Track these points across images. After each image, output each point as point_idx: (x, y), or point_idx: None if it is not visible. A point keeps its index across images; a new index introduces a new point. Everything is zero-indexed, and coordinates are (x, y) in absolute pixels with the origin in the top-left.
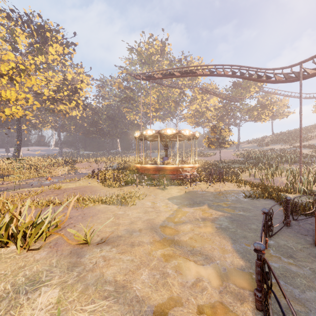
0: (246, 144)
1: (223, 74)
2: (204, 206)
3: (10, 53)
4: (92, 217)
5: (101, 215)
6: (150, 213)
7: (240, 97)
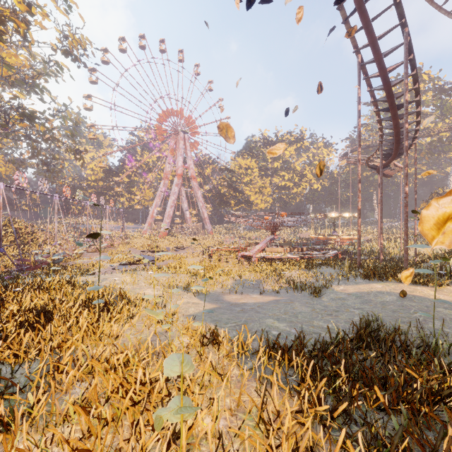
0: None
1: None
2: None
3: (259, 180)
4: None
5: None
6: None
7: None
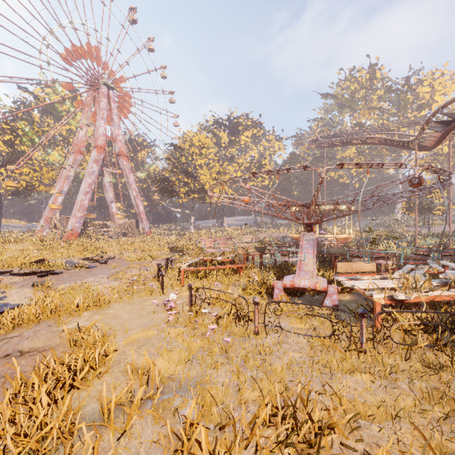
0: None
1: (375, 142)
2: None
3: (216, 164)
4: None
5: None
6: None
7: None
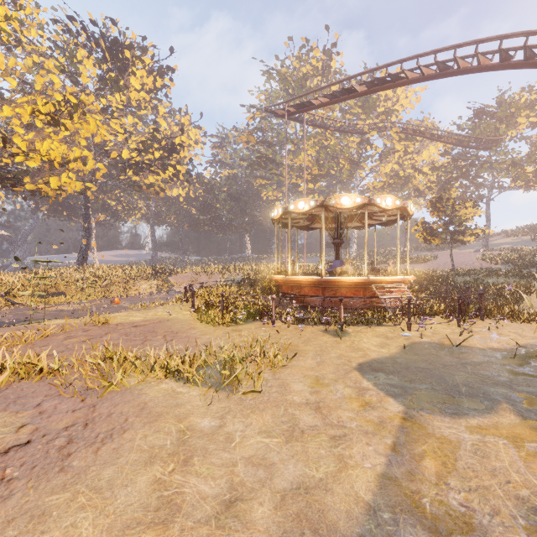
0: (502, 238)
1: (475, 66)
2: (503, 414)
3: (52, 75)
4: (101, 442)
5: (138, 434)
6: (310, 438)
7: (493, 137)
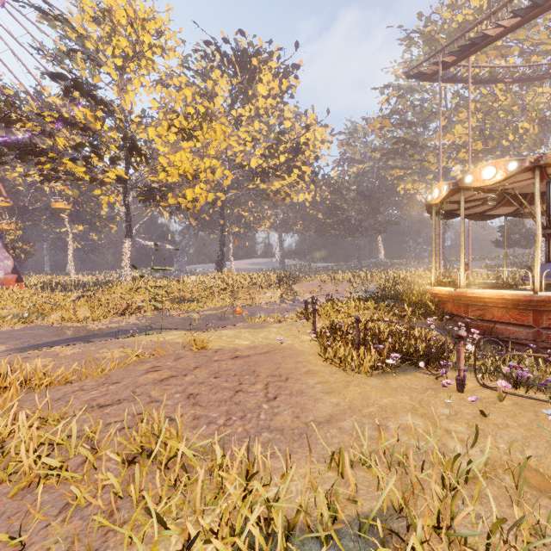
0: None
1: None
2: None
3: (185, 90)
4: None
5: None
6: None
7: None
